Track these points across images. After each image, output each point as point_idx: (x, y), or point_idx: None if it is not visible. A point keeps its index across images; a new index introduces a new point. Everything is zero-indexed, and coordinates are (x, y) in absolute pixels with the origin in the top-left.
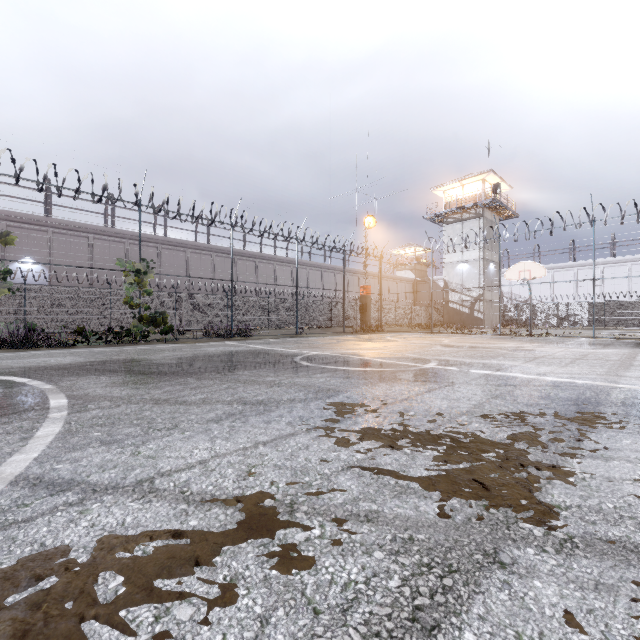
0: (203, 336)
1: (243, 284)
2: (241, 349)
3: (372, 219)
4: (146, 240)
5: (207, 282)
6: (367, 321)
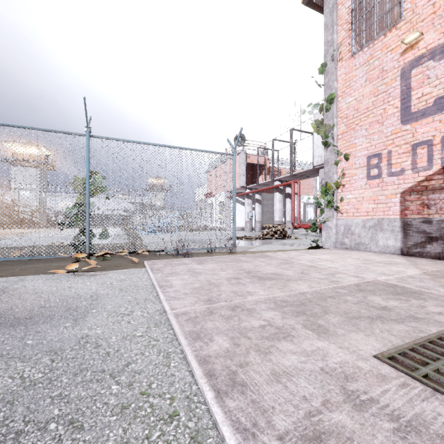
0: None
1: None
2: None
3: None
4: None
5: None
6: None
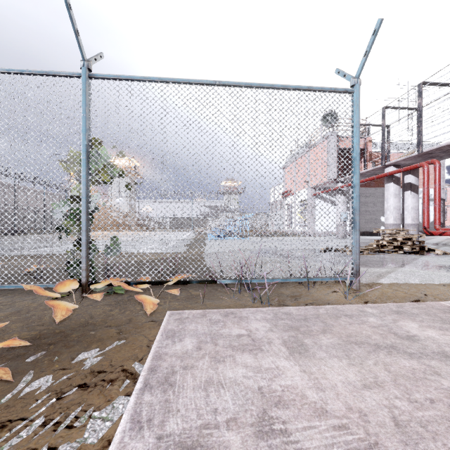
0: None
1: None
2: None
3: None
4: None
5: None
6: None
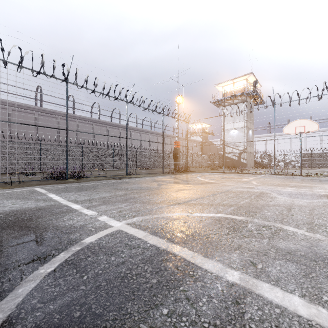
0: (47, 177)
1: (98, 141)
2: (12, 207)
3: (181, 98)
4: (25, 108)
5: (73, 139)
6: (178, 164)
